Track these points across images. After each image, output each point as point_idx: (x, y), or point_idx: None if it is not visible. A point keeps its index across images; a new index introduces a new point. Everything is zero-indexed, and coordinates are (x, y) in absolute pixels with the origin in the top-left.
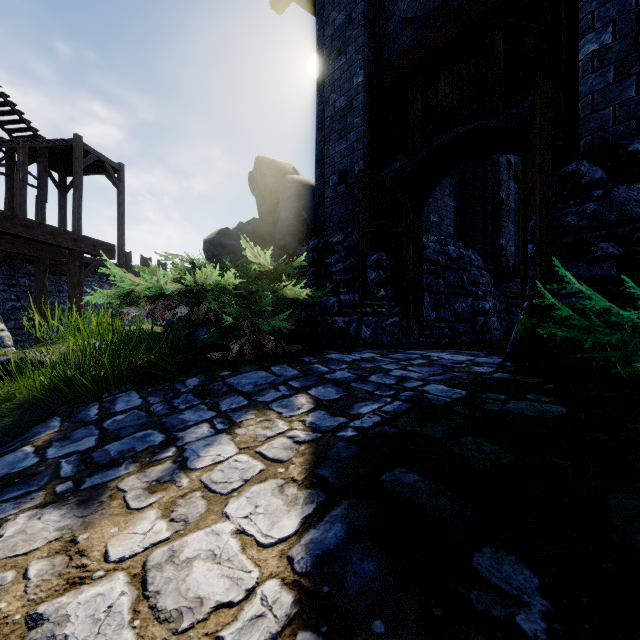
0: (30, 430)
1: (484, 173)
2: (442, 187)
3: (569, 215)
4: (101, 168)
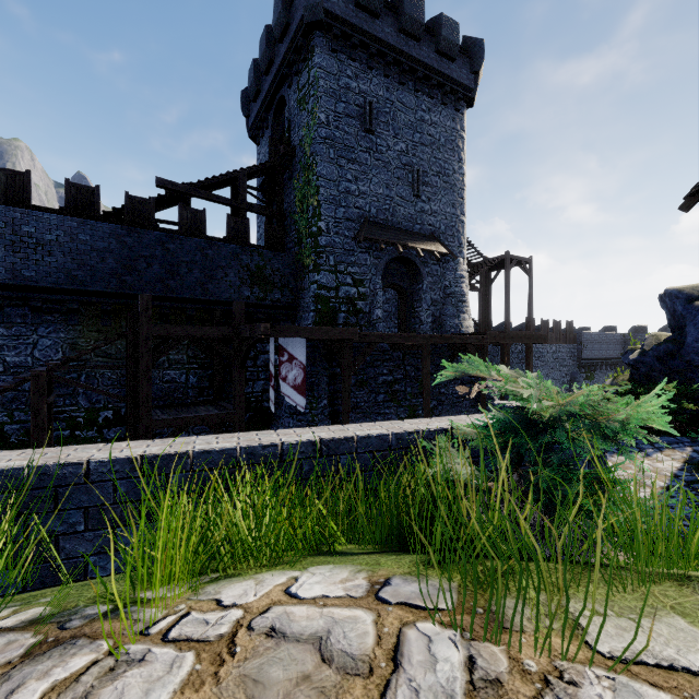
0: None
1: None
2: None
3: None
4: (517, 264)
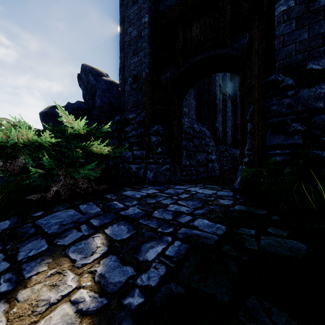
0: None
1: (209, 89)
2: (190, 93)
3: (274, 105)
4: None
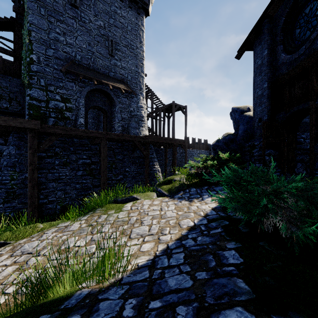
0: (178, 192)
1: None
2: None
3: None
4: (179, 109)
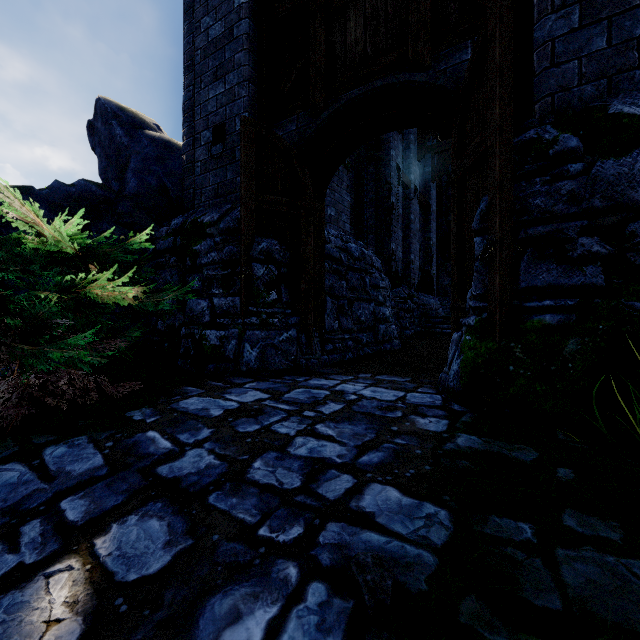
0: None
1: (377, 174)
2: (339, 179)
3: (538, 196)
4: None
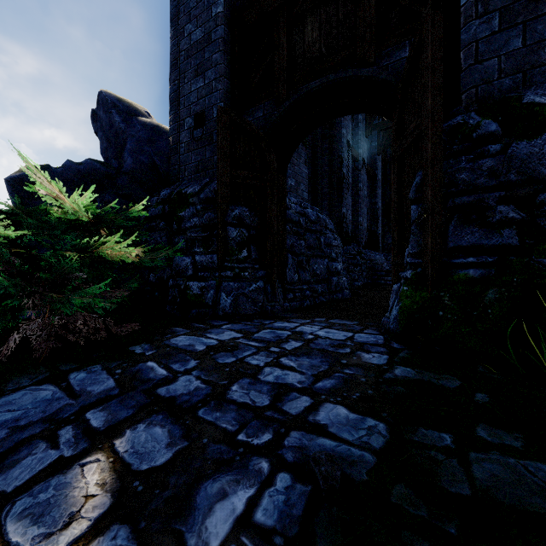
0: None
1: (331, 149)
2: (298, 154)
3: (463, 171)
4: None
